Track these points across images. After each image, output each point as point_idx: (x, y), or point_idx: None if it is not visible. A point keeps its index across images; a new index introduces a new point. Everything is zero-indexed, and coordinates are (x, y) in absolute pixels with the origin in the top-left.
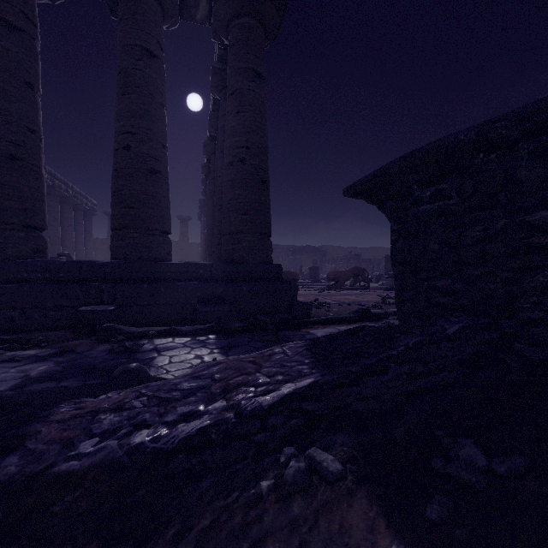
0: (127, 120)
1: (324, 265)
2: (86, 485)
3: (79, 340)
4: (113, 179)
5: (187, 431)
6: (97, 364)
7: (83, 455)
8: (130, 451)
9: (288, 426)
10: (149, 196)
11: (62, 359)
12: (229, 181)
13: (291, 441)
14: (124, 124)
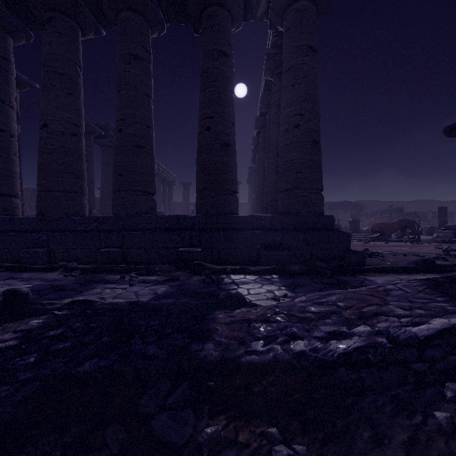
0: (207, 108)
1: (361, 219)
2: (268, 376)
3: (179, 272)
4: (198, 154)
5: (343, 347)
6: (196, 289)
7: (258, 352)
8: (296, 356)
9: (447, 361)
10: (223, 164)
11: (173, 284)
12: (284, 146)
13: (453, 377)
14: (205, 111)
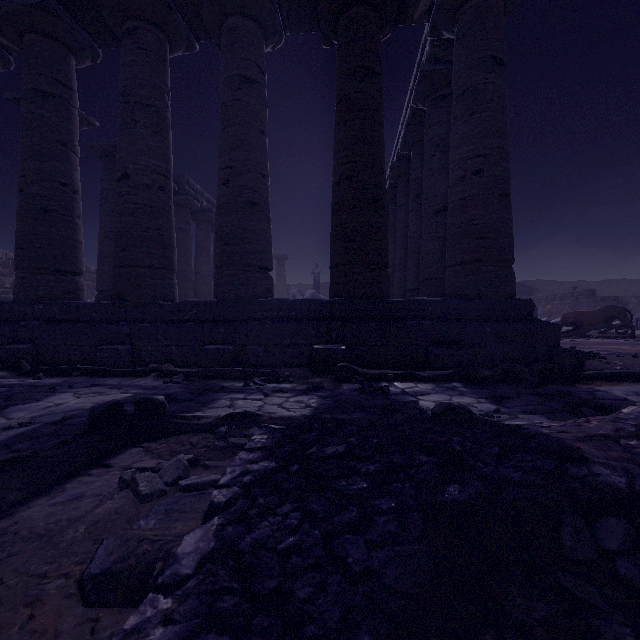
0: (349, 149)
1: None
2: None
3: (318, 378)
4: (334, 213)
5: None
6: (362, 402)
7: None
8: None
9: None
10: (371, 227)
11: (323, 394)
12: (458, 201)
13: None
14: (346, 154)
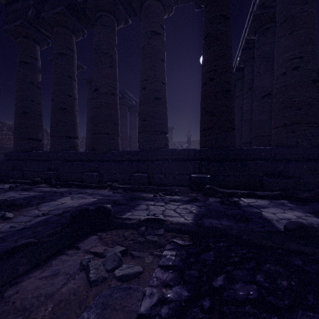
0: (211, 63)
1: None
2: None
3: (194, 193)
4: (202, 100)
5: None
6: (224, 211)
7: None
8: None
9: None
10: (225, 107)
11: (198, 204)
12: (281, 87)
13: None
14: (210, 66)
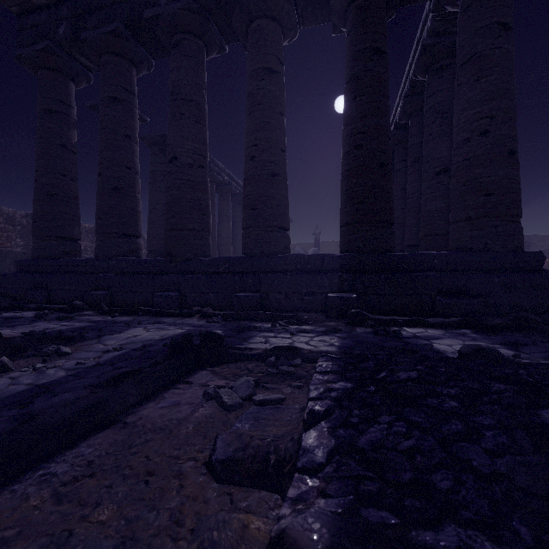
0: (358, 121)
1: None
2: None
3: (333, 322)
4: (344, 179)
5: None
6: (379, 343)
7: None
8: None
9: None
10: (379, 190)
11: (341, 335)
12: (463, 161)
13: None
14: (356, 126)
